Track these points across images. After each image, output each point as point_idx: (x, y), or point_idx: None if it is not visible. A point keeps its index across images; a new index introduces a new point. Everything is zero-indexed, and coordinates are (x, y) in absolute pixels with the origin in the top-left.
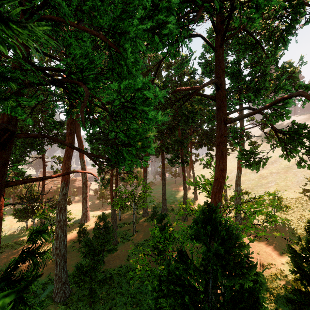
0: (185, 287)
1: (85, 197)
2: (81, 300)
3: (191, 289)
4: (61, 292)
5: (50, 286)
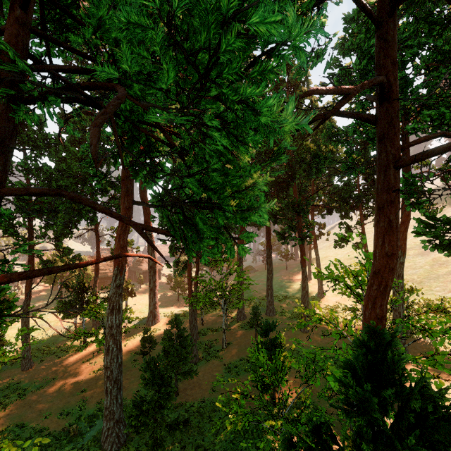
0: None
1: (152, 288)
2: (141, 450)
3: None
4: (113, 435)
5: (99, 421)
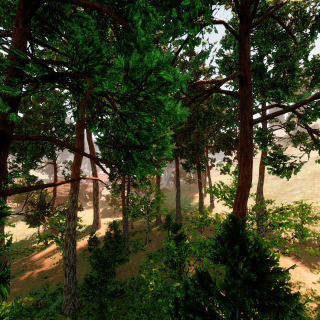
0: (206, 316)
1: (96, 204)
2: (90, 313)
3: (213, 319)
4: (70, 304)
5: (60, 296)
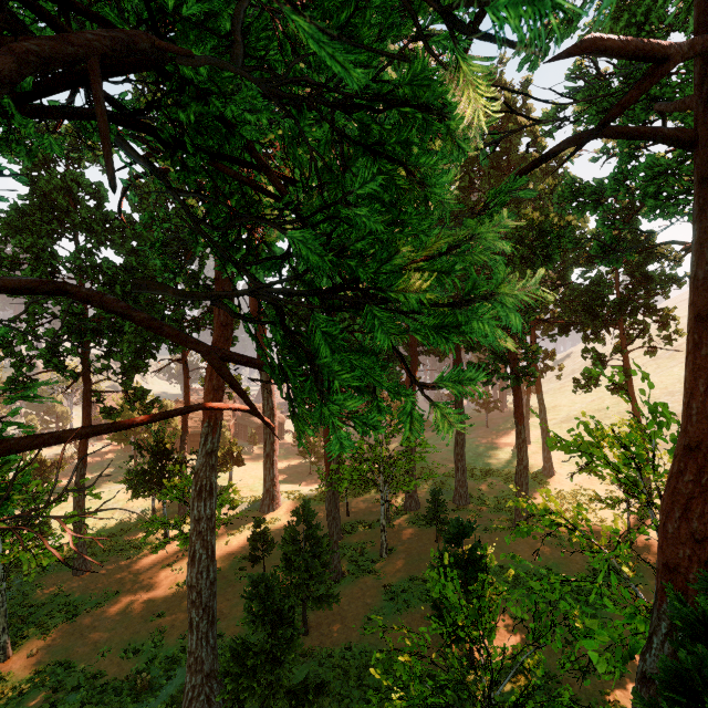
0: None
1: (269, 453)
2: None
3: None
4: (201, 698)
5: (182, 669)
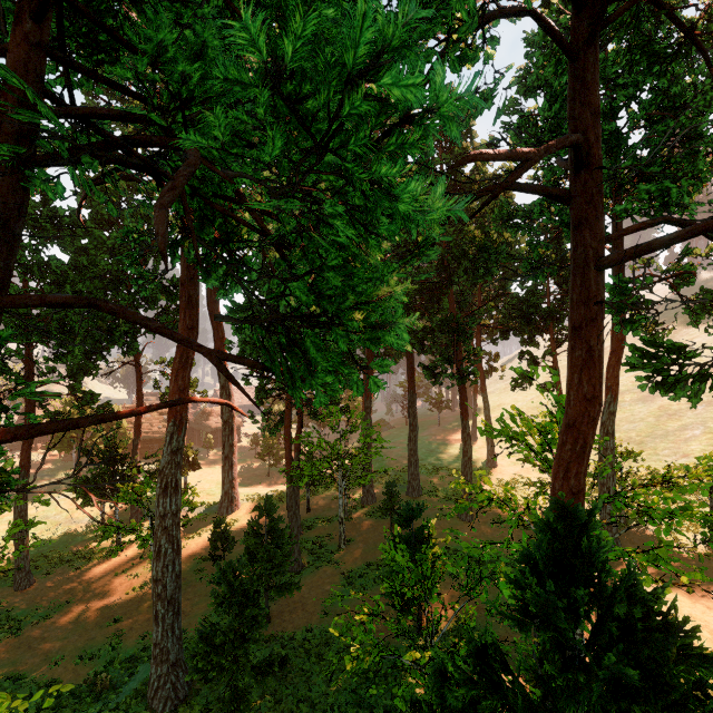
0: None
1: (228, 455)
2: (212, 709)
3: None
4: (167, 687)
5: (144, 666)
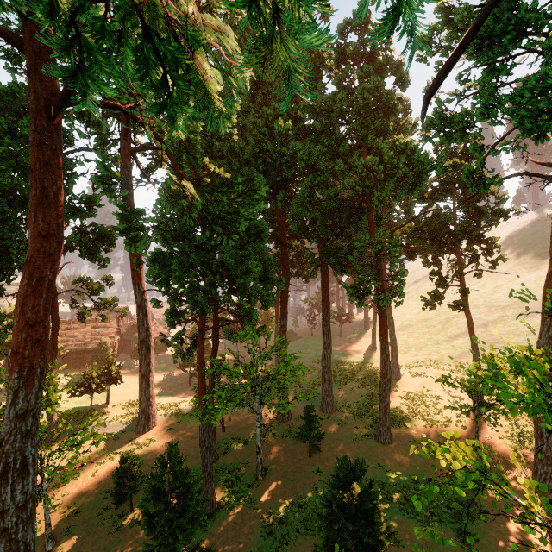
0: None
1: (145, 374)
2: None
3: None
4: None
5: None
